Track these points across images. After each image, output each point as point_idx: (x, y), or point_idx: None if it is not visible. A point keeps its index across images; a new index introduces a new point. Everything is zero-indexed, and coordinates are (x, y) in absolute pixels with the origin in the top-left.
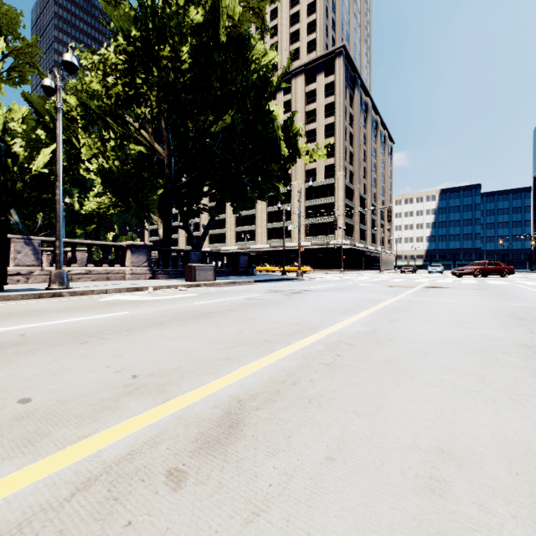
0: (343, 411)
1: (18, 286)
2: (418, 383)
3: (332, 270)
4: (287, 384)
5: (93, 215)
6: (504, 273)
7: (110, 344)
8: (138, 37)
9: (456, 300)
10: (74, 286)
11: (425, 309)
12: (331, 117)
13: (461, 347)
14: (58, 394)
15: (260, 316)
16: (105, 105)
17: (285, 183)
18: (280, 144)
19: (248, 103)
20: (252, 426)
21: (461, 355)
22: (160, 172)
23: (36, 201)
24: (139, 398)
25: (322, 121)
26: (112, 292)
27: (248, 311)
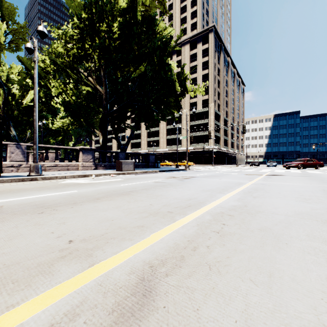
0: (241, 279)
1: (11, 174)
2: (294, 250)
3: (207, 164)
4: (189, 250)
5: (60, 131)
6: (317, 166)
7: (58, 214)
8: (86, 18)
9: (293, 183)
10: (46, 174)
11: (274, 189)
12: (206, 70)
13: (314, 218)
14: (6, 258)
15: (163, 193)
16: (66, 61)
17: (178, 109)
18: (175, 84)
19: (155, 58)
20: (163, 295)
21: (316, 225)
22: (100, 104)
23: (26, 122)
24: (70, 262)
25: (200, 73)
26: (69, 178)
27: (155, 190)
